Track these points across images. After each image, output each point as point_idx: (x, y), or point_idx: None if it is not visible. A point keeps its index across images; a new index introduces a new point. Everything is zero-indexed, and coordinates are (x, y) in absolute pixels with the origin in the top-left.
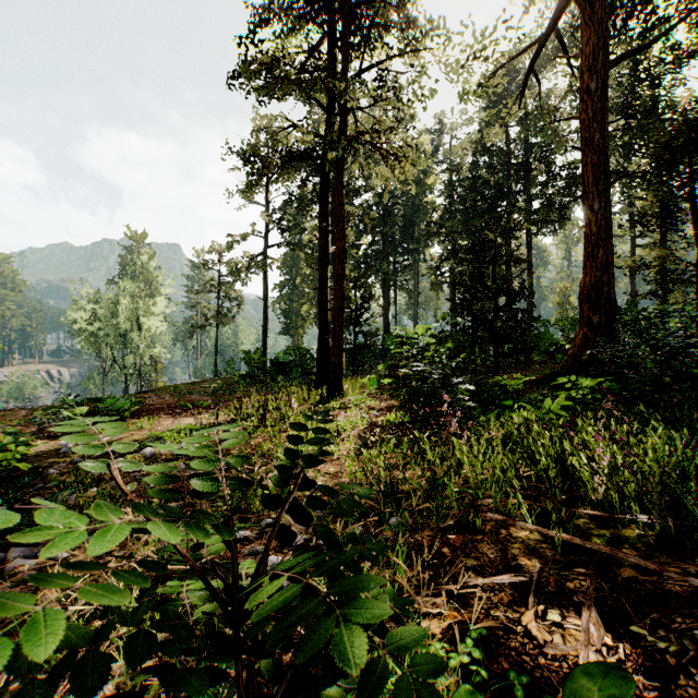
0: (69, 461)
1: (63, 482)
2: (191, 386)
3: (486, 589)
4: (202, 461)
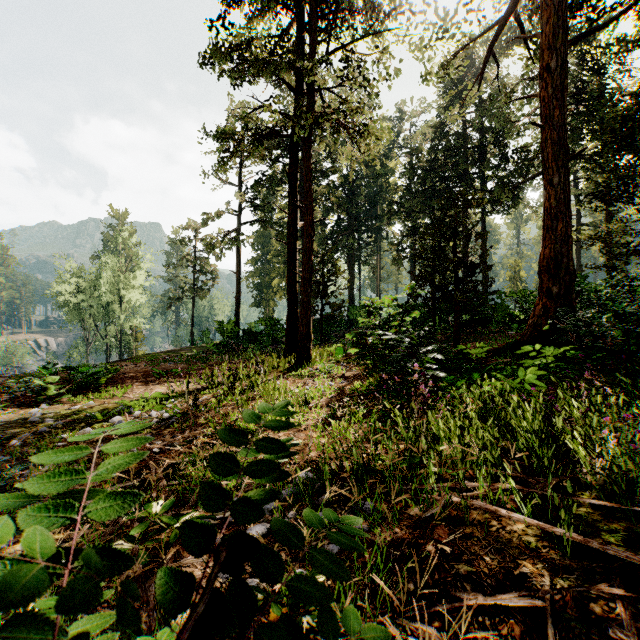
0: (35, 431)
1: (25, 454)
2: (167, 354)
3: (489, 610)
4: (43, 509)
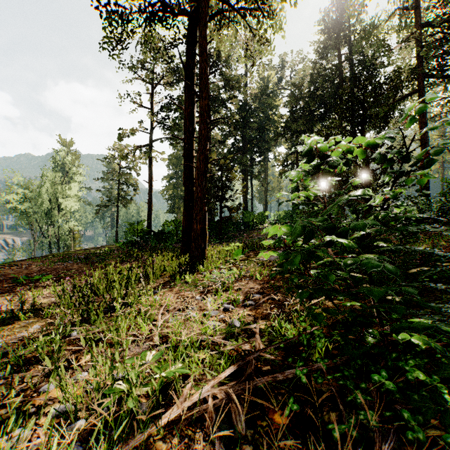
0: None
1: None
2: (80, 252)
3: None
4: None
